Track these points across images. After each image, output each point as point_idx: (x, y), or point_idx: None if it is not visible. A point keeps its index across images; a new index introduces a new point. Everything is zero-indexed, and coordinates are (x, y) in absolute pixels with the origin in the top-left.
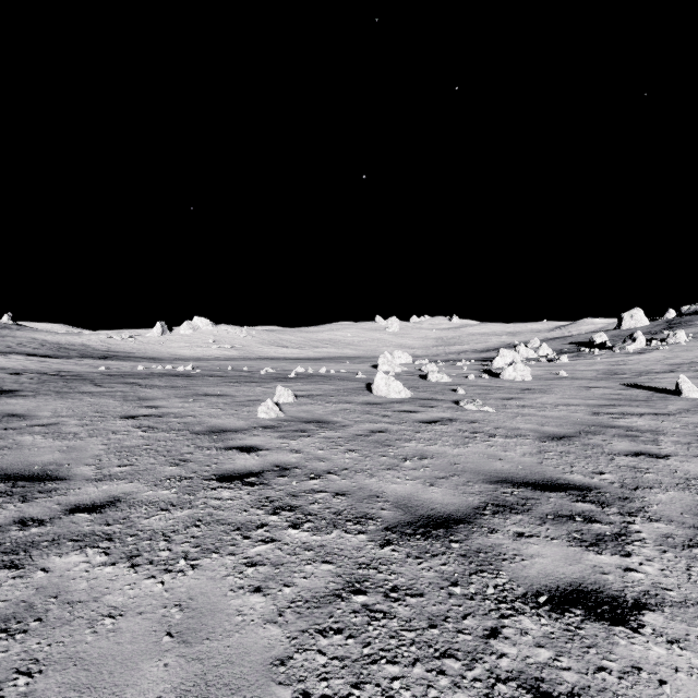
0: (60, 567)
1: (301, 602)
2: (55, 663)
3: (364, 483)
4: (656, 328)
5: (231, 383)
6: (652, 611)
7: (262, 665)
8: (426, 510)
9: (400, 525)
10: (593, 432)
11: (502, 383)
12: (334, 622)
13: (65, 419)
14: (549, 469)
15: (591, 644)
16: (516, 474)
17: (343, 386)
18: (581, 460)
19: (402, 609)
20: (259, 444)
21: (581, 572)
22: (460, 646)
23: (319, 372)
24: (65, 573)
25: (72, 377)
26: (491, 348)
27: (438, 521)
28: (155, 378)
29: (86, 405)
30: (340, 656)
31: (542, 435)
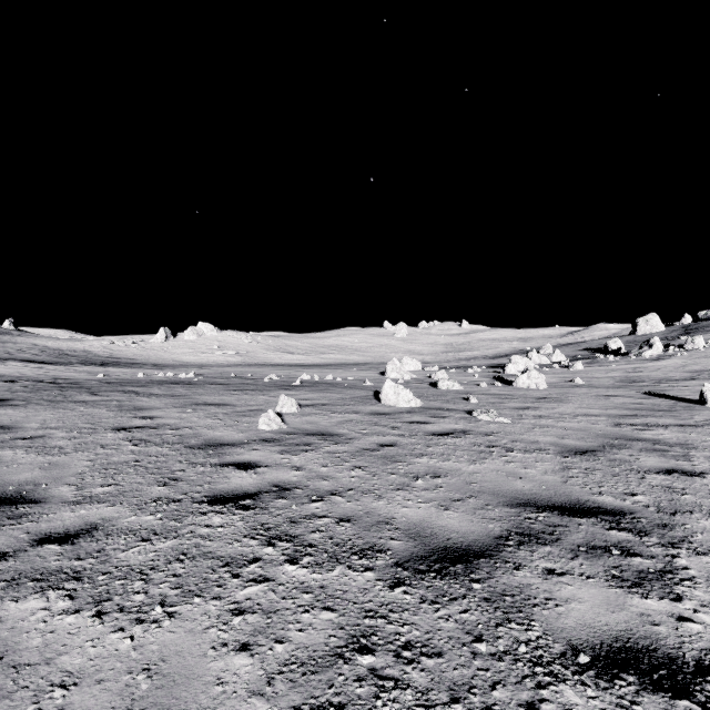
0: (14, 616)
1: (295, 665)
2: None
3: (372, 507)
4: (672, 334)
5: (233, 391)
6: None
7: None
8: (442, 541)
9: (413, 559)
10: (618, 446)
11: (516, 391)
12: (334, 694)
13: (53, 431)
14: (575, 489)
15: None
16: (539, 496)
17: (349, 395)
18: (610, 479)
19: (418, 674)
20: (257, 460)
21: (627, 621)
22: None
23: (325, 379)
24: (19, 624)
25: (68, 385)
26: (502, 354)
27: (456, 555)
28: (154, 386)
29: (78, 415)
30: None
31: (564, 449)
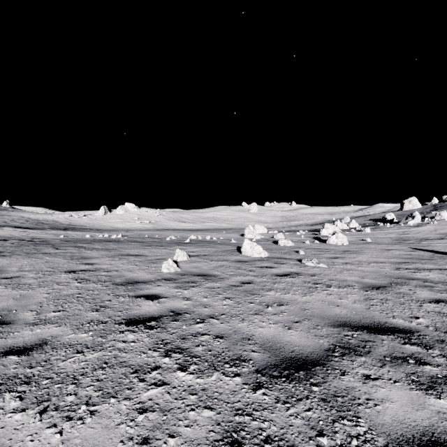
0: None
1: None
2: None
3: (238, 327)
4: (426, 210)
5: (146, 246)
6: None
7: None
8: (288, 352)
9: (268, 367)
10: (400, 283)
11: (328, 246)
12: None
13: (26, 273)
14: (376, 314)
15: None
16: (352, 319)
17: (221, 249)
18: (398, 306)
19: None
20: (160, 293)
21: (429, 418)
22: None
23: (205, 239)
24: None
25: (40, 242)
26: (317, 223)
27: (299, 363)
28: (95, 243)
29: (44, 262)
30: None
31: (364, 286)
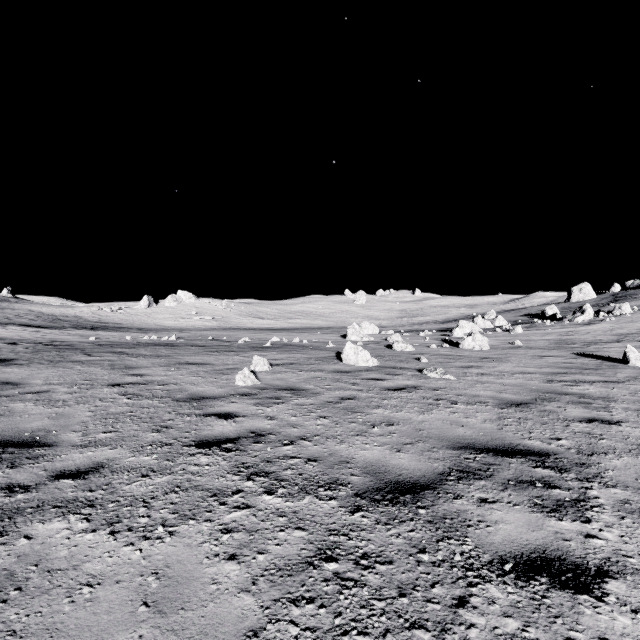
0: (42, 534)
1: (274, 570)
2: (31, 635)
3: (335, 449)
4: (602, 301)
5: (211, 352)
6: (615, 579)
7: (235, 637)
8: (394, 476)
9: (369, 490)
10: (549, 399)
11: (462, 352)
12: (306, 590)
13: (56, 387)
14: (508, 435)
15: (557, 613)
16: (478, 440)
17: (314, 355)
18: (539, 426)
19: (373, 577)
20: (236, 411)
21: (544, 538)
22: (430, 616)
23: (292, 342)
24: (47, 540)
25: (64, 347)
26: (451, 319)
27: (406, 487)
28: (141, 348)
29: (76, 373)
30: (312, 626)
31: (501, 402)
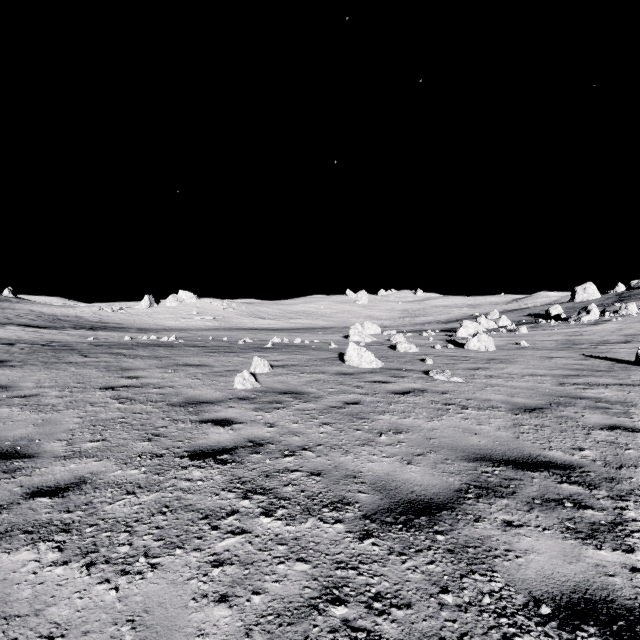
0: (6, 568)
1: (272, 616)
2: None
3: (340, 461)
4: (607, 301)
5: (211, 353)
6: None
7: None
8: (406, 494)
9: (380, 511)
10: (564, 403)
11: (467, 353)
12: None
13: (47, 390)
14: (526, 445)
15: None
16: (494, 451)
17: (316, 356)
18: (558, 435)
19: (388, 625)
20: (233, 417)
21: (584, 572)
22: None
23: (293, 342)
24: (10, 575)
25: (61, 348)
26: (453, 319)
27: (420, 507)
28: (139, 349)
29: (69, 375)
30: None
31: (514, 407)
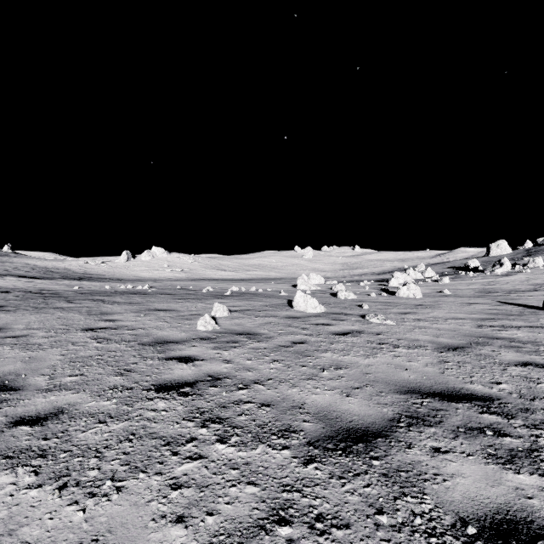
0: None
1: (223, 536)
2: None
3: (287, 393)
4: (517, 256)
5: (178, 300)
6: None
7: None
8: (345, 423)
9: (322, 439)
10: (482, 343)
11: (398, 300)
12: None
13: (35, 331)
14: (451, 379)
15: None
16: (422, 384)
17: (268, 302)
18: (478, 370)
19: None
20: (195, 354)
21: (505, 495)
22: None
23: (249, 290)
24: None
25: (50, 295)
26: (386, 271)
27: (358, 435)
28: (117, 296)
29: (56, 318)
30: None
31: (439, 346)
